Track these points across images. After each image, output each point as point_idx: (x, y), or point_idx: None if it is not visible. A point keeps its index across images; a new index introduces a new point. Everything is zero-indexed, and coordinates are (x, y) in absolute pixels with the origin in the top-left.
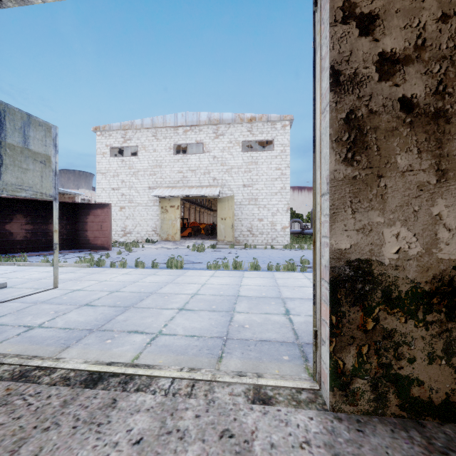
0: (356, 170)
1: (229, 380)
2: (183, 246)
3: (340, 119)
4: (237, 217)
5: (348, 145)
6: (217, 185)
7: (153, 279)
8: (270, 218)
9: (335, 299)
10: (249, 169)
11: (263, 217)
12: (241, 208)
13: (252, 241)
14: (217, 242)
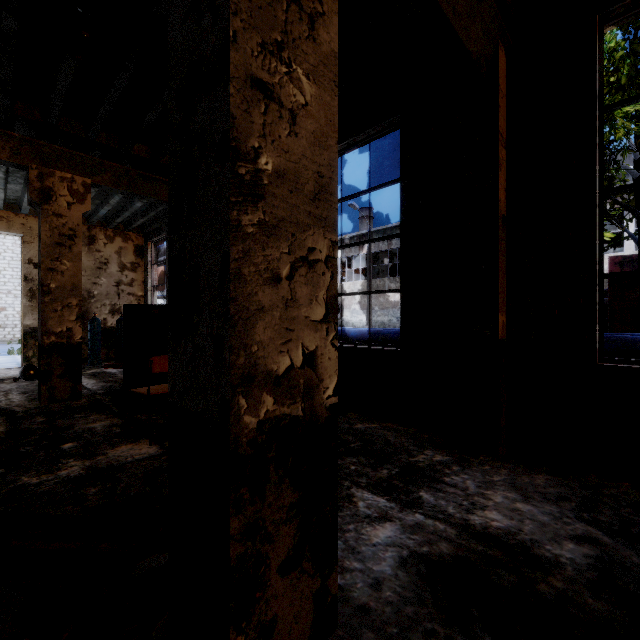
0: (33, 303)
1: None
2: None
3: (28, 289)
4: None
5: (31, 297)
6: None
7: None
8: (19, 307)
9: (26, 338)
10: None
11: (8, 306)
12: None
13: None
14: None
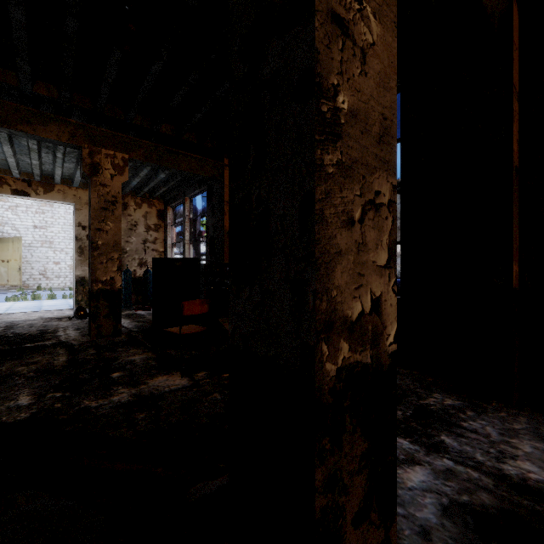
0: (82, 258)
1: (46, 310)
2: None
3: (78, 247)
4: (26, 260)
5: (80, 253)
6: None
7: None
8: (69, 261)
9: (76, 285)
10: (42, 210)
11: (61, 261)
12: (32, 250)
13: (46, 284)
14: None
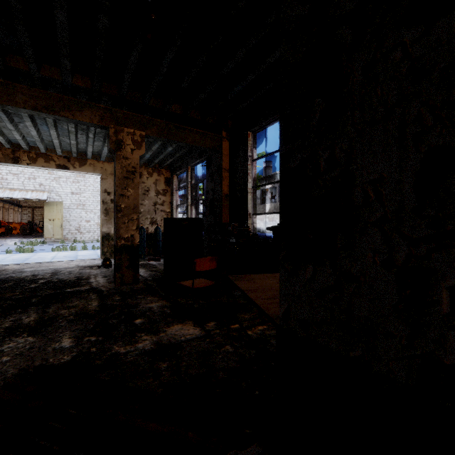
0: (107, 218)
1: (80, 260)
2: (5, 244)
3: (104, 209)
4: (66, 219)
5: (106, 213)
6: (44, 190)
7: (19, 256)
8: (96, 220)
9: (103, 240)
10: (77, 180)
11: (91, 219)
12: (70, 211)
13: (80, 238)
14: (44, 240)
